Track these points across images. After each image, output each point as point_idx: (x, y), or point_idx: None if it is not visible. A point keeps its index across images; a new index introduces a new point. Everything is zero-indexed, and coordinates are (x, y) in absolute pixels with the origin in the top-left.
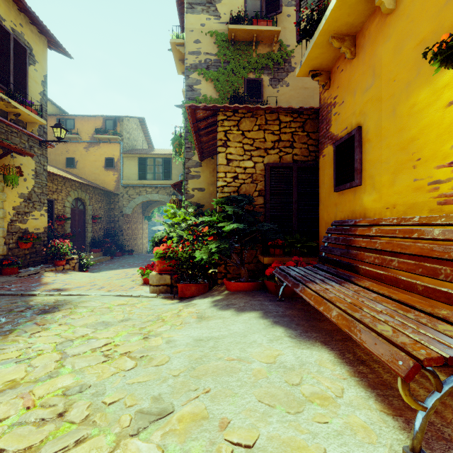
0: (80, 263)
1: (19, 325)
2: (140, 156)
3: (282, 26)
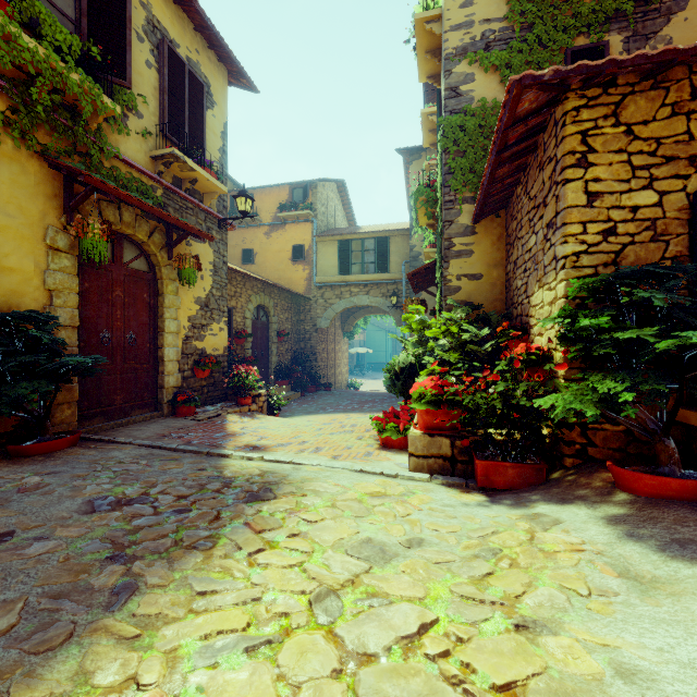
0: (268, 402)
1: (223, 527)
2: (341, 238)
3: None
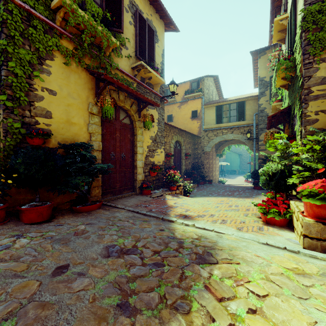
0: (184, 189)
1: (190, 287)
2: (217, 104)
3: None
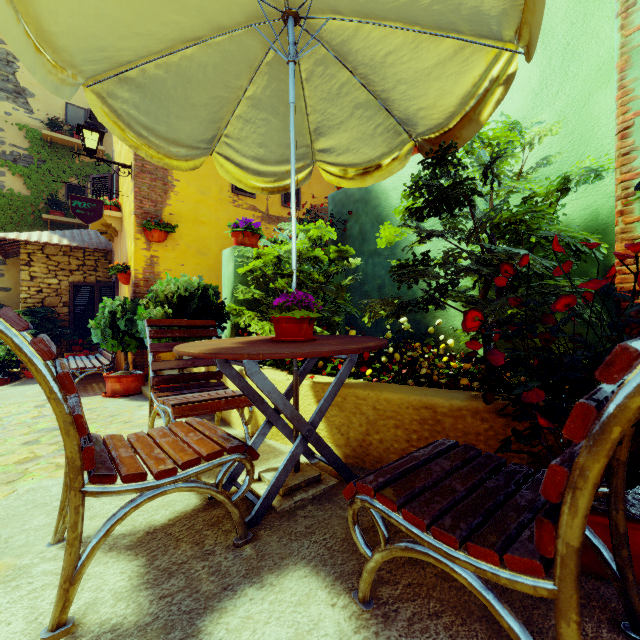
0: None
1: None
2: None
3: (110, 142)
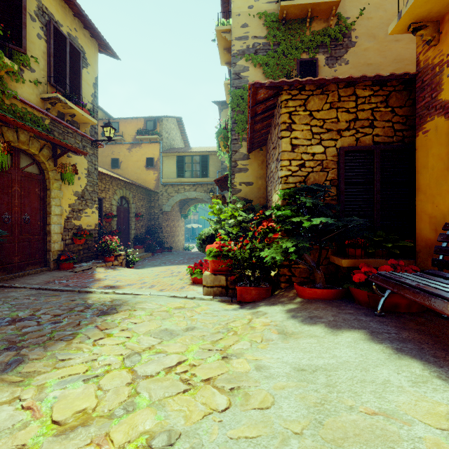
0: (126, 259)
1: (81, 329)
2: (178, 154)
3: None
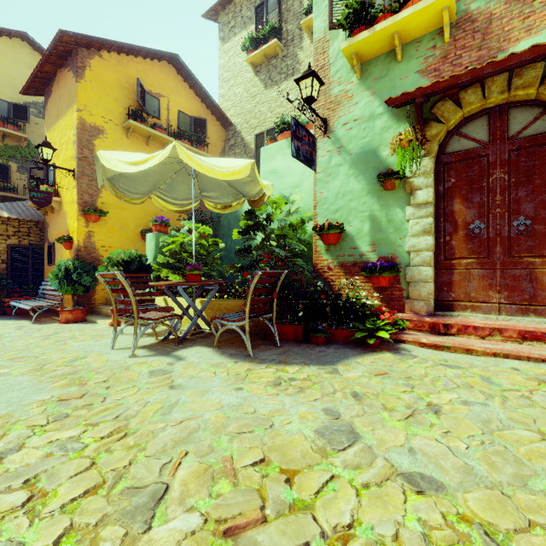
0: None
1: None
2: None
3: (30, 130)
